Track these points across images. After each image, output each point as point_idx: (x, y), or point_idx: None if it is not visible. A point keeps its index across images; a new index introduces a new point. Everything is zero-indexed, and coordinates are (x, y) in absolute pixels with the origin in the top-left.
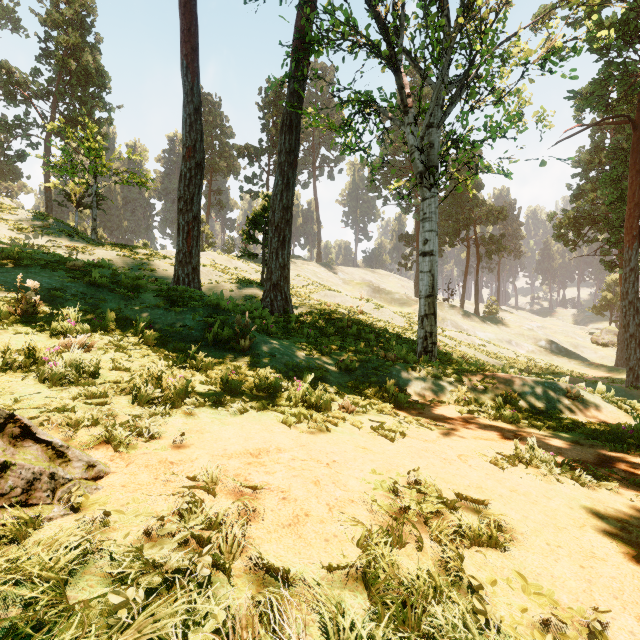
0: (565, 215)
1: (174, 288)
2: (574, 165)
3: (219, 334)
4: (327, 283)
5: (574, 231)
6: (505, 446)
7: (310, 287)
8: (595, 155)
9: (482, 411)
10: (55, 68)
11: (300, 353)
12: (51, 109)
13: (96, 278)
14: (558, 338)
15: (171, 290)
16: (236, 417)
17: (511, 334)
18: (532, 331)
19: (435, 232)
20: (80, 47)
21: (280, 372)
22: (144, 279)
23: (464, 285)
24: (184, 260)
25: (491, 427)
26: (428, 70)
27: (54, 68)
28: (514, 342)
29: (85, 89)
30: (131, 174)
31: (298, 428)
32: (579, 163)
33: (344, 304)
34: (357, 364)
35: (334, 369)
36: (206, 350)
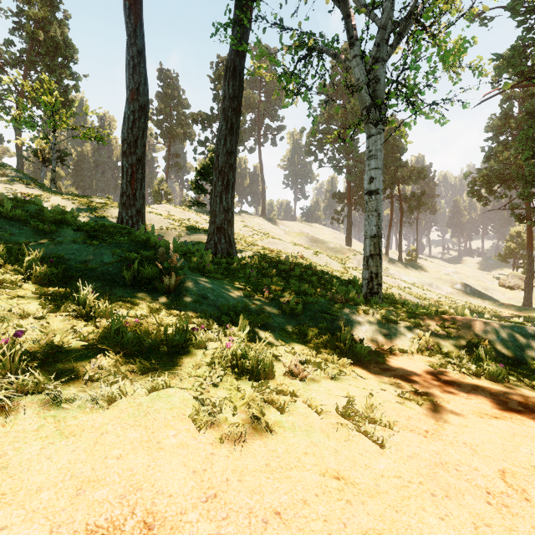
0: (479, 174)
1: (102, 224)
2: (486, 130)
3: (140, 272)
4: (270, 233)
5: (486, 188)
6: (533, 431)
7: (255, 236)
8: (505, 121)
9: (453, 363)
10: (25, 38)
11: (238, 294)
12: (22, 76)
13: (8, 210)
14: (471, 282)
15: (98, 225)
16: (101, 410)
17: (431, 278)
18: (448, 276)
19: (381, 170)
20: (48, 20)
21: (211, 318)
22: (71, 214)
23: (388, 236)
24: (128, 202)
25: (481, 390)
26: (373, 5)
27: (24, 38)
28: (435, 285)
29: (54, 59)
30: (89, 129)
31: (215, 428)
32: (491, 128)
33: (286, 250)
34: (303, 307)
35: (277, 313)
36: (121, 291)
